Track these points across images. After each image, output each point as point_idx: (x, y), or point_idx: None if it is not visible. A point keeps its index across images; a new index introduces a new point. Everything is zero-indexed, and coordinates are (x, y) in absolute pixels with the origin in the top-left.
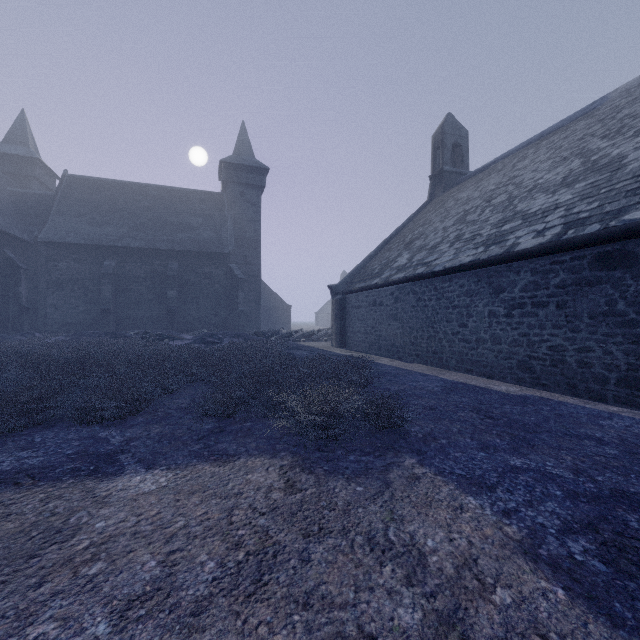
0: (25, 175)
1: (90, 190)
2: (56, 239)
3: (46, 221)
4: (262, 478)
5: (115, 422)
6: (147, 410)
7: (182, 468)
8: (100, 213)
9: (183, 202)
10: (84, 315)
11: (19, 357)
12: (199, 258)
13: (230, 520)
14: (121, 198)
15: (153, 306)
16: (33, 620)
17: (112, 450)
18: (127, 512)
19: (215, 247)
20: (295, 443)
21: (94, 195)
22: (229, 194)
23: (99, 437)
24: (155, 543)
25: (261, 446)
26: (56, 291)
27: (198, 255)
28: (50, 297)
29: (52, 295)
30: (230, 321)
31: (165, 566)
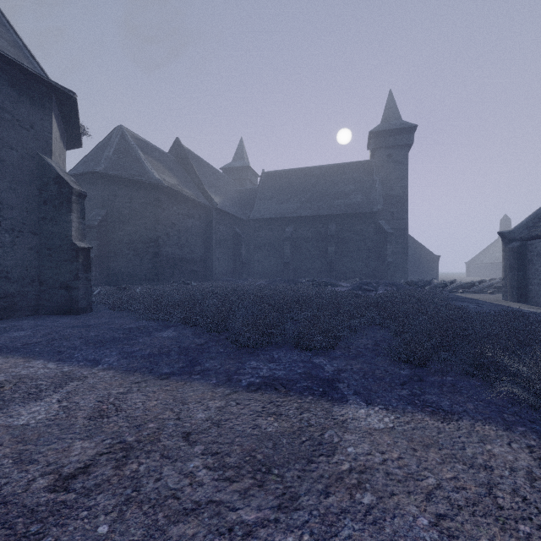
0: (242, 178)
1: (277, 180)
2: (259, 217)
3: (253, 205)
4: (509, 455)
5: (320, 352)
6: (340, 345)
7: (400, 412)
8: (283, 194)
9: (338, 175)
10: (274, 267)
11: (249, 295)
12: (352, 219)
13: (495, 502)
14: (295, 181)
15: (317, 260)
16: (336, 531)
17: (329, 377)
18: (369, 445)
19: (365, 208)
20: (530, 418)
21: (279, 183)
22: (377, 159)
23: (314, 363)
24: (414, 494)
25: (481, 410)
26: (259, 251)
27: (351, 216)
28: (256, 255)
29: (257, 254)
30: (379, 271)
31: (441, 532)
